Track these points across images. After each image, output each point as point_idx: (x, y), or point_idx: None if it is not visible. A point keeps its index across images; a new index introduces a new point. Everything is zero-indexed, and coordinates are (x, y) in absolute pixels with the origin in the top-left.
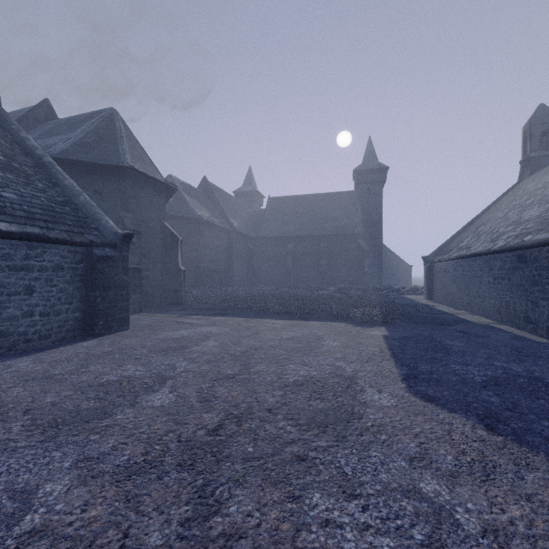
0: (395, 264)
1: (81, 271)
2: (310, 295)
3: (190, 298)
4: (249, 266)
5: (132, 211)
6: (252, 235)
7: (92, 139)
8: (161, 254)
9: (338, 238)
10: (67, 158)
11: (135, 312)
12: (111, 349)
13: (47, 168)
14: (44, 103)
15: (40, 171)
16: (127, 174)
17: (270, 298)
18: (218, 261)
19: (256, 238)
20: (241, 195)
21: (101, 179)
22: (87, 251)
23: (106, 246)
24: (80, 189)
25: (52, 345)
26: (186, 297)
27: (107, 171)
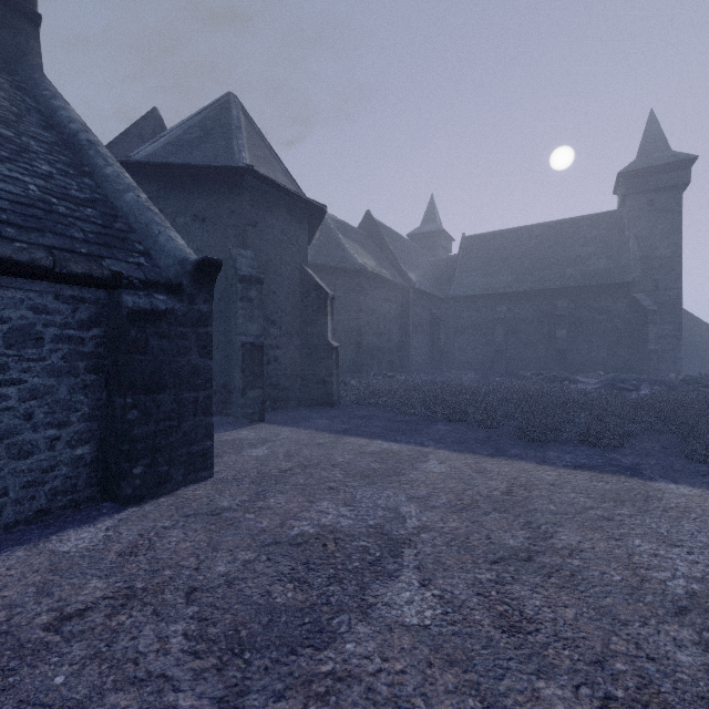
0: (696, 336)
1: (93, 346)
2: (567, 394)
3: (346, 393)
4: (433, 341)
5: (252, 247)
6: (438, 294)
7: (194, 135)
8: (300, 320)
9: (590, 291)
10: (150, 161)
11: (252, 421)
12: (97, 594)
13: (80, 149)
14: (151, 114)
15: (63, 152)
16: (243, 184)
17: (493, 400)
18: (388, 334)
19: (444, 300)
20: (419, 238)
21: (204, 195)
22: (111, 299)
23: (159, 289)
24: (134, 183)
25: (3, 535)
26: (340, 391)
27: (213, 182)
